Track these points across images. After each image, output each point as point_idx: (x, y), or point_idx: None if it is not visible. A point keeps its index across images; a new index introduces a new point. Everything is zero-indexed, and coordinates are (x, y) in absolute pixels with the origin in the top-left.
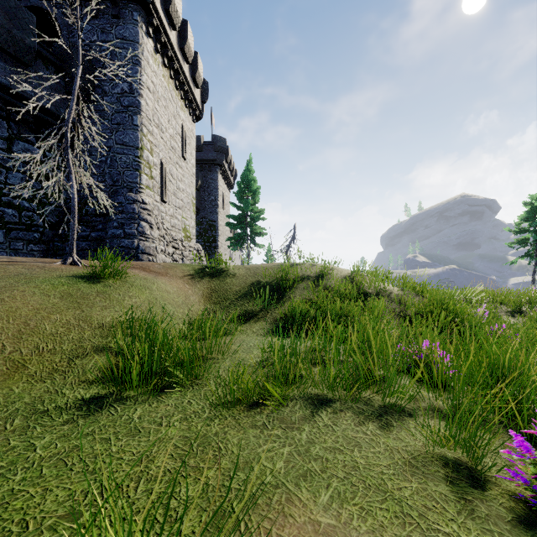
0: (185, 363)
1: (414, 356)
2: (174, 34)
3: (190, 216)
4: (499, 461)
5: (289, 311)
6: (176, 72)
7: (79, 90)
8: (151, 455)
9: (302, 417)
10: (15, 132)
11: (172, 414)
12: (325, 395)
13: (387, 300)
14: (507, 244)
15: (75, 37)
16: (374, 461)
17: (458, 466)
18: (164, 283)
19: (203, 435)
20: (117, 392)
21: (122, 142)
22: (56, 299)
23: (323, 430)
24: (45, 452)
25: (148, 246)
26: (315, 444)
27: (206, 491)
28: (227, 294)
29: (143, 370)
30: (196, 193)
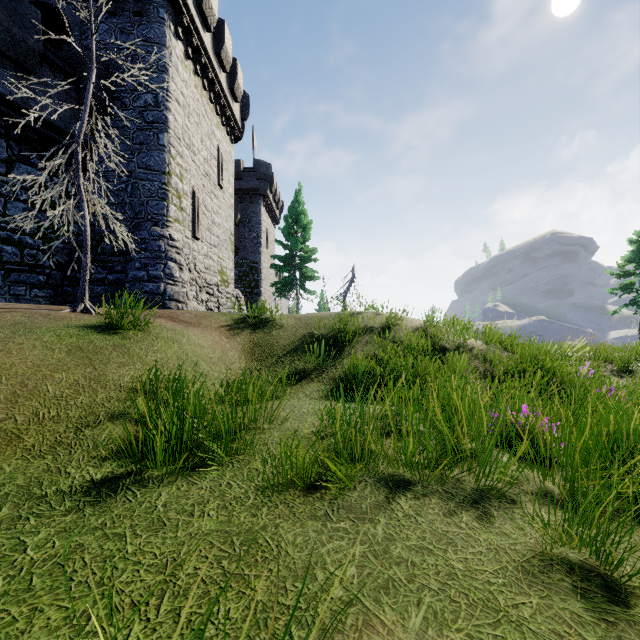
0: (223, 434)
1: (510, 425)
2: (208, 36)
3: (227, 257)
4: (639, 565)
5: (349, 370)
6: (211, 82)
7: (92, 99)
8: (179, 557)
9: (375, 504)
10: (16, 152)
11: (207, 501)
12: (402, 475)
13: (468, 357)
14: (608, 290)
15: (89, 38)
16: (476, 566)
17: (587, 573)
18: (197, 335)
19: (247, 529)
20: (136, 471)
21: (145, 165)
22: (62, 353)
23: (404, 521)
24: (38, 554)
25: (176, 291)
26: (396, 541)
27: (254, 611)
28: (273, 349)
29: (169, 443)
30: (235, 229)
